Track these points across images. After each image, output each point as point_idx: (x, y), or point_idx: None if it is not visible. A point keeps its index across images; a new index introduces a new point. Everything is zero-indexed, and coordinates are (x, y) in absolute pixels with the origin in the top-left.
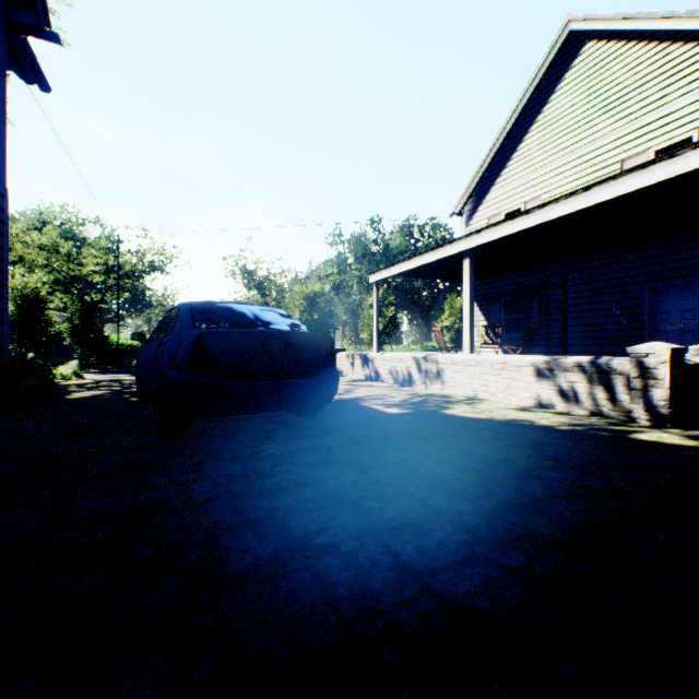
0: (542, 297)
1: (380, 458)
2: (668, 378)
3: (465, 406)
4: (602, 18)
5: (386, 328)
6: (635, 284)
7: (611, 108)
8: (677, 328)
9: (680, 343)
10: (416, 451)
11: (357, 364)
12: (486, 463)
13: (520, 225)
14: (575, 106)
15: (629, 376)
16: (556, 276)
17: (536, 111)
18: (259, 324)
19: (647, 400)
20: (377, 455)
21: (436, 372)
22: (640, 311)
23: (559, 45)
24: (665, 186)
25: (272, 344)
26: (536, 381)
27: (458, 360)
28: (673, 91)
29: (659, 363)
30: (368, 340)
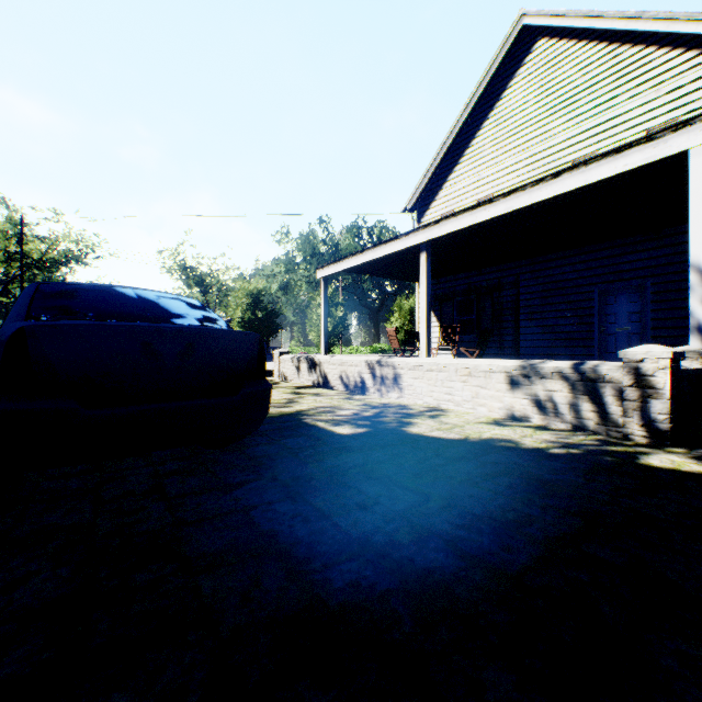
0: (495, 298)
1: (328, 530)
2: (669, 387)
3: (431, 421)
4: (555, 13)
5: (335, 329)
6: (585, 286)
7: (562, 107)
8: (626, 330)
9: (629, 345)
10: (383, 509)
11: (303, 368)
12: (492, 531)
13: (483, 215)
14: (527, 103)
15: (621, 384)
16: (509, 277)
17: (489, 107)
18: (148, 316)
19: (643, 413)
20: (323, 525)
21: (392, 378)
22: (591, 313)
23: (512, 39)
24: (631, 178)
25: (161, 346)
26: (509, 389)
27: (417, 365)
28: (622, 93)
29: (657, 369)
30: (317, 341)
